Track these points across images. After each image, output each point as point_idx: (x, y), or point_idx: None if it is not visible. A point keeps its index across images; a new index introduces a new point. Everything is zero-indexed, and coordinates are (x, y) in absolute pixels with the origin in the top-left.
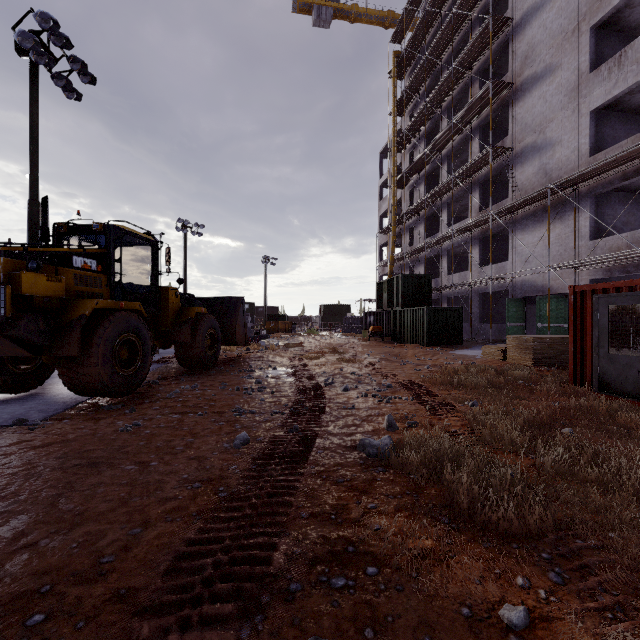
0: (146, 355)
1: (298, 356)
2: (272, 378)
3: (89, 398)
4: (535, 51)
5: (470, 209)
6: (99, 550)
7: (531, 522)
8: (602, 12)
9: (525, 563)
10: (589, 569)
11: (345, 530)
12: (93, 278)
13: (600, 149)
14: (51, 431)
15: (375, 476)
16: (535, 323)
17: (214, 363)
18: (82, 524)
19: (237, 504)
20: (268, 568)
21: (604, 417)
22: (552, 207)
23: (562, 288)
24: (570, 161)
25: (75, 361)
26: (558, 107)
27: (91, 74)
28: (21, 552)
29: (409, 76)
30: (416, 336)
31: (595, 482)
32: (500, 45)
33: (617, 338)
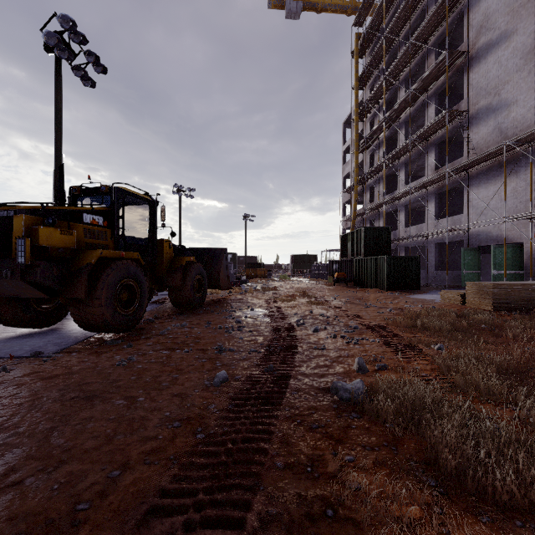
0: (143, 297)
1: (273, 298)
2: (250, 318)
3: (96, 333)
4: (490, 20)
5: (426, 168)
6: (77, 494)
7: (534, 493)
8: None
9: None
10: None
11: (322, 487)
12: (100, 232)
13: None
14: (60, 363)
15: (349, 423)
16: (488, 270)
17: (201, 304)
18: (67, 462)
19: (213, 449)
20: (241, 534)
21: None
22: (507, 163)
23: (518, 238)
24: (526, 119)
25: (83, 302)
26: (514, 70)
27: (103, 65)
28: (6, 491)
29: (369, 54)
30: (377, 282)
31: None
32: (455, 18)
33: None
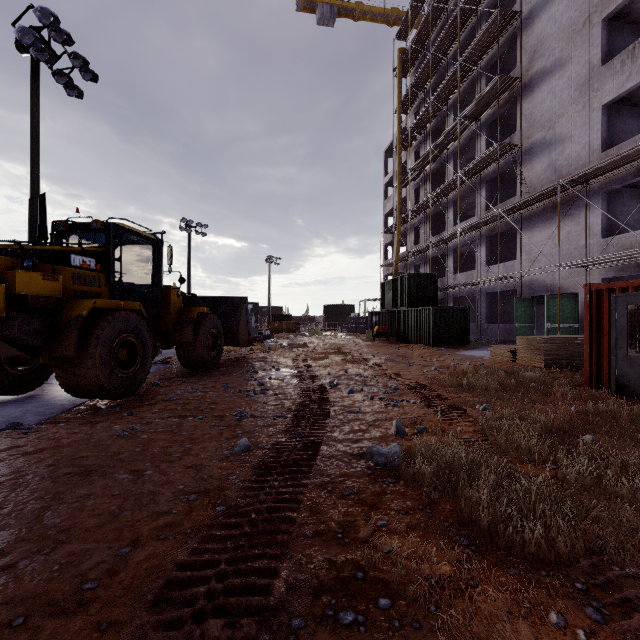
0: (146, 356)
1: (302, 357)
2: (275, 380)
3: (87, 400)
4: (544, 45)
5: (477, 207)
6: (82, 574)
7: (560, 545)
8: (614, 3)
9: (557, 595)
10: (632, 603)
11: (353, 552)
12: (92, 277)
13: (612, 144)
14: (45, 436)
15: (384, 488)
16: (543, 323)
17: (216, 364)
18: (66, 542)
19: (235, 520)
20: (267, 599)
21: (625, 423)
22: (562, 204)
23: (572, 287)
24: (581, 157)
25: (72, 362)
26: (568, 102)
27: (93, 71)
28: None
29: (414, 73)
30: (422, 336)
31: (626, 497)
32: (508, 40)
33: (637, 339)
